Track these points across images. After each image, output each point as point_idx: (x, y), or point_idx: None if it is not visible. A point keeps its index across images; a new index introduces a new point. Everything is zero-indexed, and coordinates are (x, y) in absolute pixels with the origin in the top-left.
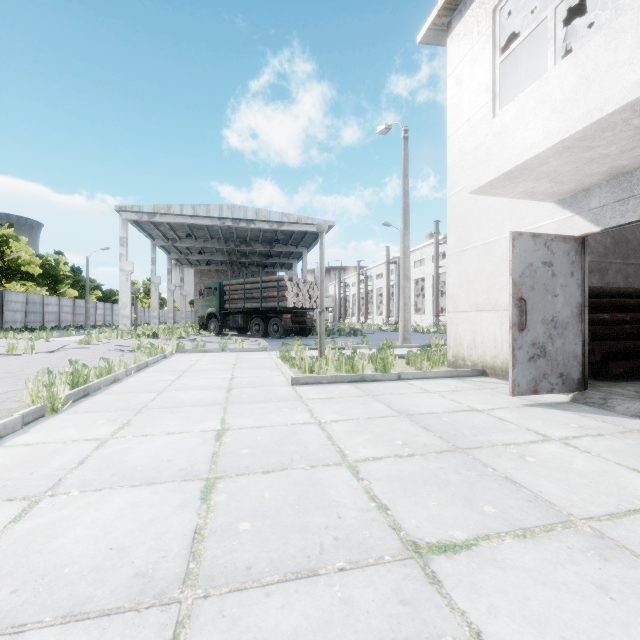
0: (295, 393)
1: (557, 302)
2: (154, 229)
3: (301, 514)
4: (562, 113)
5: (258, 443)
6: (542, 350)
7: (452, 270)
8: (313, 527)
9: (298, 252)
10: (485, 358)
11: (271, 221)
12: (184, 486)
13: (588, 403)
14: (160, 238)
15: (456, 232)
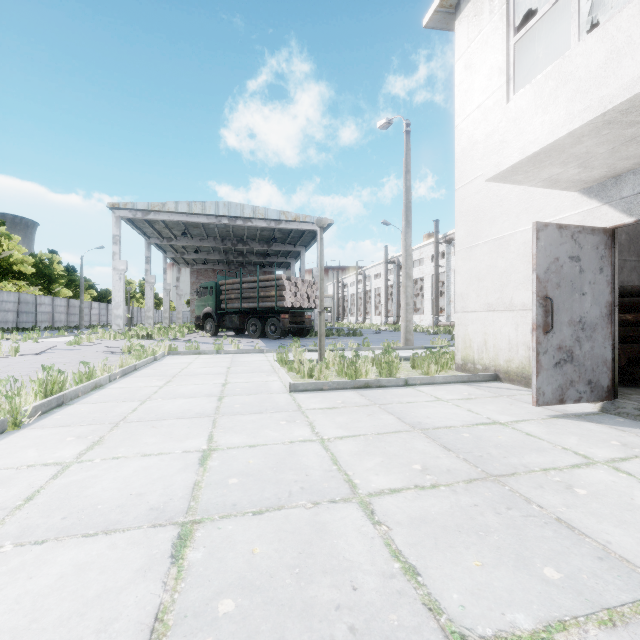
0: (293, 402)
1: (585, 301)
2: (149, 227)
3: (303, 583)
4: (588, 93)
5: (250, 469)
6: (569, 354)
7: (460, 267)
8: (319, 607)
9: (296, 251)
10: (498, 362)
11: (268, 219)
12: (152, 535)
13: (621, 414)
14: (155, 236)
15: (465, 227)
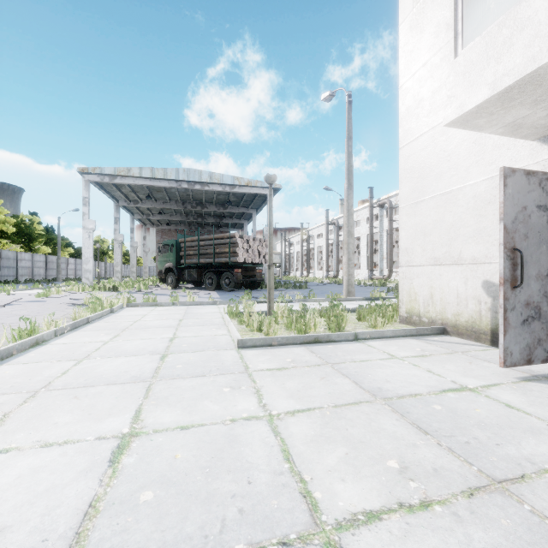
0: (240, 361)
1: None
2: (116, 191)
3: None
4: None
5: (174, 470)
6: (537, 311)
7: (405, 223)
8: None
9: (249, 213)
10: (445, 315)
11: (224, 184)
12: None
13: None
14: (123, 199)
15: (410, 183)
